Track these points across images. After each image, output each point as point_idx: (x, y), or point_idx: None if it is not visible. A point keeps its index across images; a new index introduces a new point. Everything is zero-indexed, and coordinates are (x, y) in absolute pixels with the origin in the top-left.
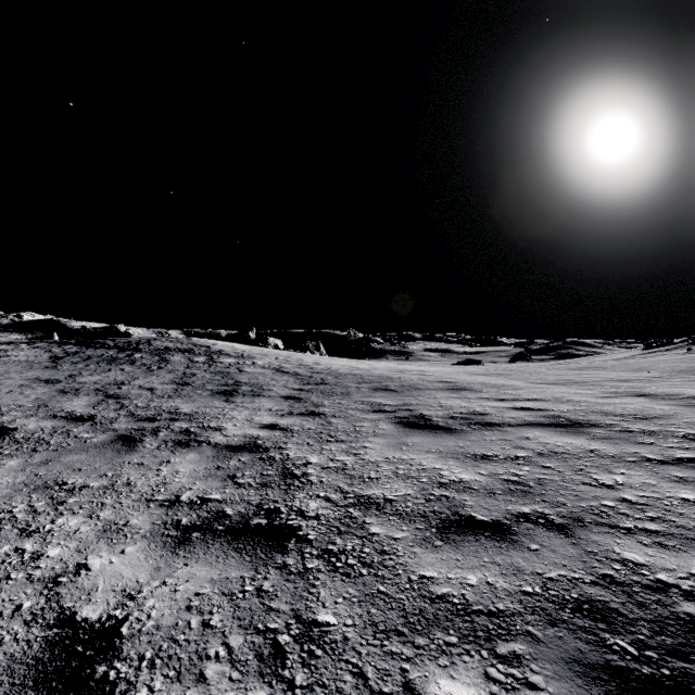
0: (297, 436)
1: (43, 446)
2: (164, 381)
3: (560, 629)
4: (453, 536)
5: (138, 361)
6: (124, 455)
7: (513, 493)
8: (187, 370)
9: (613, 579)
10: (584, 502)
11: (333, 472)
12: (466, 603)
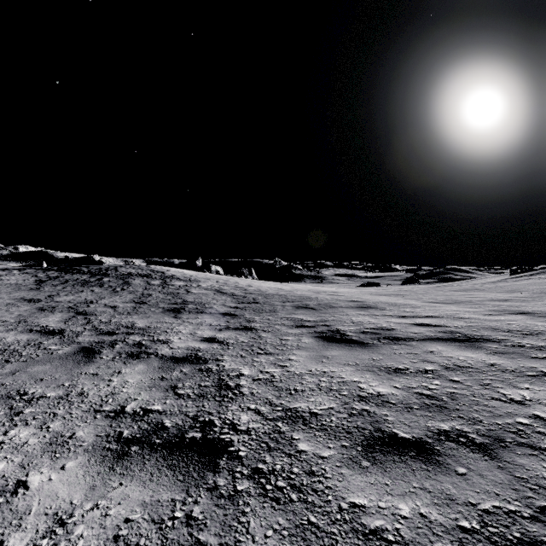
0: (231, 348)
1: (16, 357)
2: (125, 300)
3: None
4: (379, 456)
5: (106, 283)
6: (82, 366)
7: (429, 408)
8: (144, 291)
9: None
10: (499, 419)
11: (263, 384)
12: (402, 541)
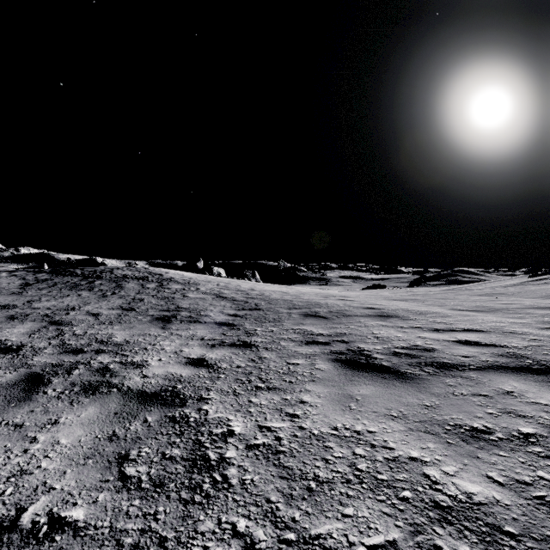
0: (223, 377)
1: None
2: (112, 307)
3: None
4: None
5: (96, 287)
6: (11, 408)
7: None
8: (137, 296)
9: None
10: None
11: (262, 460)
12: None
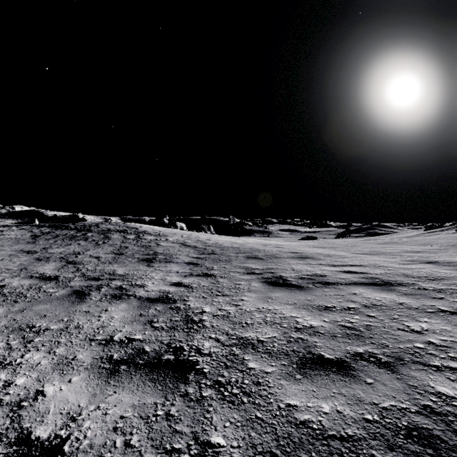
0: (195, 291)
1: (22, 298)
2: (106, 252)
3: (398, 453)
4: (309, 371)
5: (90, 238)
6: (76, 305)
7: (349, 336)
8: (122, 244)
9: (432, 409)
10: (402, 344)
11: (221, 319)
12: (323, 428)
